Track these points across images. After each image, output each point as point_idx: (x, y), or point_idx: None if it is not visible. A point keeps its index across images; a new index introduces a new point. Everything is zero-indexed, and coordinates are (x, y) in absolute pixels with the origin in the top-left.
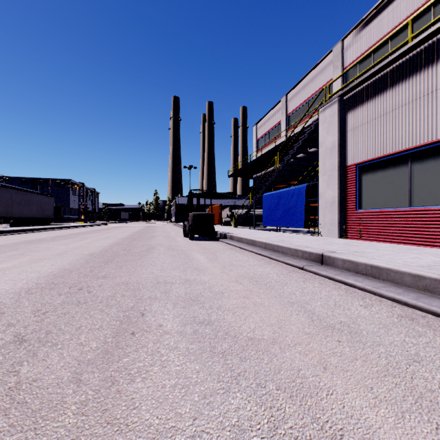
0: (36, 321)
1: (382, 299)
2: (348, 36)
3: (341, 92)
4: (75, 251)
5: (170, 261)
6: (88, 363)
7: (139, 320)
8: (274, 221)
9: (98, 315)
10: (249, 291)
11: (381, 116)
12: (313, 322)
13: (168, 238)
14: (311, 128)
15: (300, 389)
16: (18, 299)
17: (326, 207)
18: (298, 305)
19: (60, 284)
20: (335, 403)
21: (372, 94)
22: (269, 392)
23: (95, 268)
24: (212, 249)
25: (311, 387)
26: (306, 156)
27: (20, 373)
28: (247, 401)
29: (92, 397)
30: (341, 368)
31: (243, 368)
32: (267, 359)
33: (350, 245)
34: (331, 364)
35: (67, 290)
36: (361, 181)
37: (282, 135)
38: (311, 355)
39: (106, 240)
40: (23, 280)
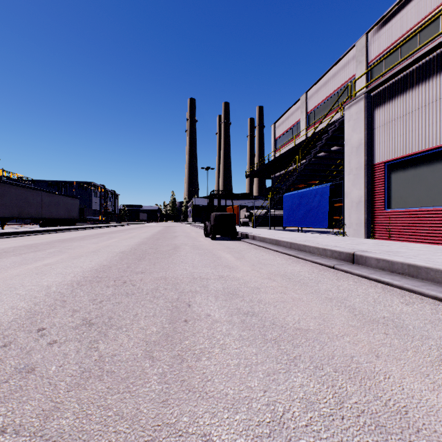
0: (95, 308)
1: (423, 297)
2: (373, 29)
3: (368, 88)
4: (107, 249)
5: (199, 259)
6: (154, 343)
7: (188, 309)
8: (296, 222)
9: (149, 305)
10: (284, 287)
11: (413, 112)
12: (356, 316)
13: (189, 238)
14: (335, 126)
15: (357, 372)
16: (73, 290)
17: (351, 207)
18: (337, 301)
19: (105, 278)
20: (394, 385)
21: (403, 89)
22: (328, 373)
23: (130, 264)
24: (236, 248)
25: (367, 371)
26: (328, 155)
27: (100, 349)
28: (309, 380)
29: (168, 370)
30: (393, 356)
31: (297, 353)
32: (318, 347)
33: (380, 245)
34: (382, 353)
35: (113, 283)
36: (390, 179)
37: (301, 134)
38: (361, 345)
39: (132, 240)
40: (70, 273)
